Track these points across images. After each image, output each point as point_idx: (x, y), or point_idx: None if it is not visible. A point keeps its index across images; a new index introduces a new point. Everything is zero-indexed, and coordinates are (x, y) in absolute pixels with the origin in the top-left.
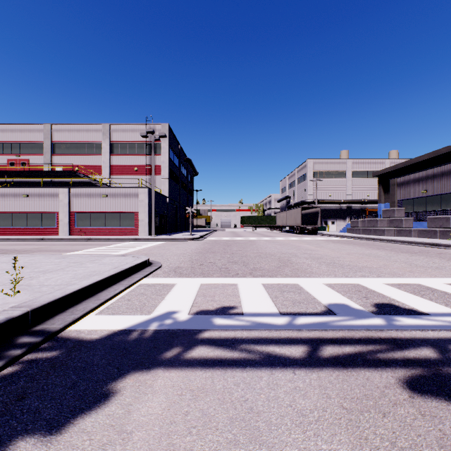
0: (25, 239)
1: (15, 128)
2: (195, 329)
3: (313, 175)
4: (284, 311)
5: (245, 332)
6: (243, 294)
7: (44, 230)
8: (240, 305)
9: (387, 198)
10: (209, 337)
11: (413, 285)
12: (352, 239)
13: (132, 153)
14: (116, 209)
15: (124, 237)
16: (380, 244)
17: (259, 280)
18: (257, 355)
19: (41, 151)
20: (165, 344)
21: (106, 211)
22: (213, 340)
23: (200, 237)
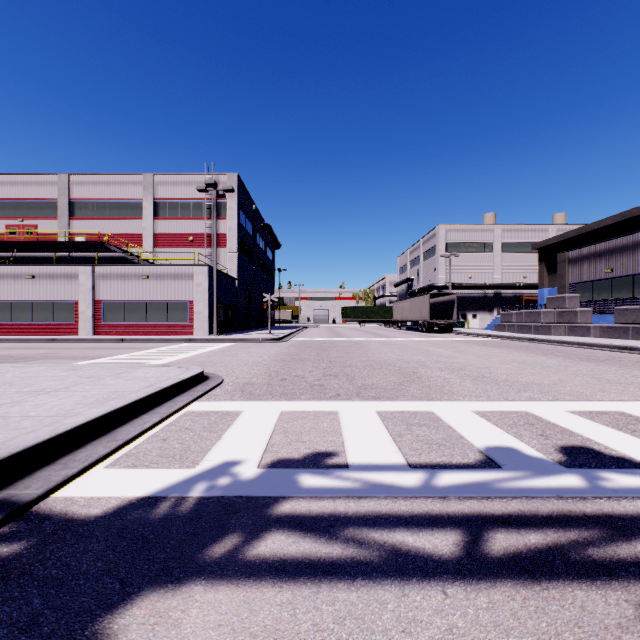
0: (29, 340)
1: (17, 180)
2: (268, 496)
3: (445, 247)
4: (415, 460)
5: (352, 503)
6: (347, 430)
7: (57, 326)
8: (343, 450)
9: (552, 281)
10: (291, 513)
11: (613, 413)
12: (504, 341)
13: (185, 216)
14: (162, 297)
15: (172, 338)
16: (546, 348)
17: (372, 405)
18: (375, 551)
19: (54, 212)
20: (214, 528)
21: (147, 300)
22: (297, 519)
23: (283, 336)
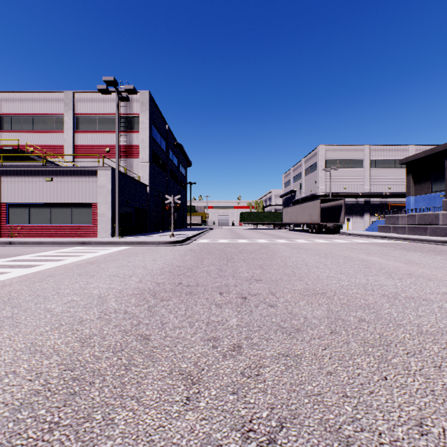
0: None
1: None
2: None
3: (325, 164)
4: None
5: None
6: None
7: None
8: None
9: (418, 189)
10: None
11: None
12: (412, 243)
13: (102, 129)
14: (66, 199)
15: (64, 240)
16: None
17: None
18: None
19: None
20: None
21: (50, 202)
22: None
23: (186, 238)
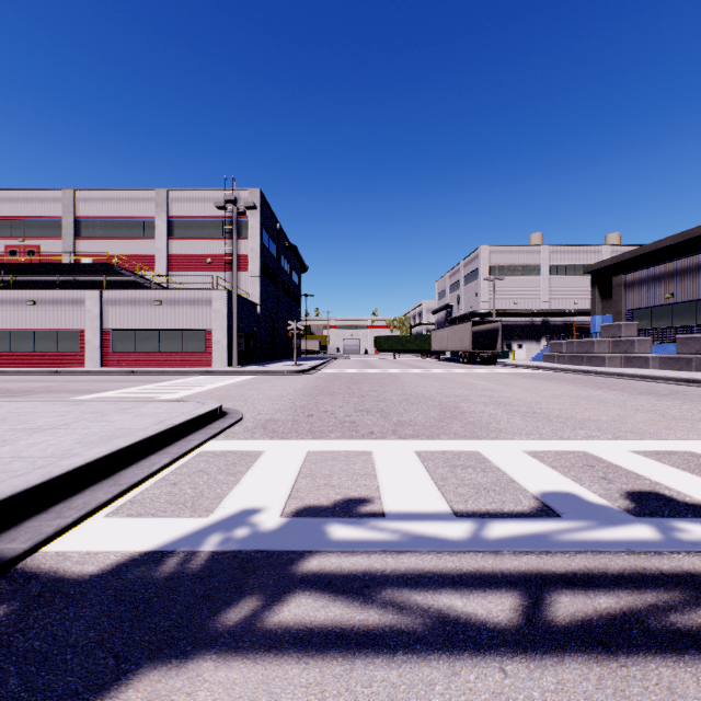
0: (30, 372)
1: (17, 196)
2: (292, 550)
3: (488, 270)
4: (461, 508)
5: (390, 559)
6: (383, 473)
7: (61, 357)
8: (378, 495)
9: (606, 307)
10: (319, 571)
11: (682, 453)
12: (554, 373)
13: (202, 235)
14: (176, 324)
15: (188, 369)
16: (601, 381)
17: (410, 444)
18: (418, 618)
19: (58, 232)
20: (229, 590)
21: (160, 328)
22: (326, 579)
23: (310, 368)
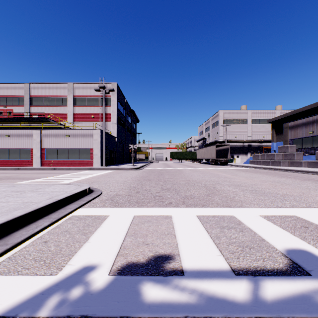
0: (5, 168)
1: (3, 86)
2: (111, 317)
3: (223, 121)
4: (236, 265)
5: None
6: (179, 233)
7: (21, 161)
8: (178, 253)
9: (278, 138)
10: None
11: None
12: (256, 169)
13: (89, 104)
14: (76, 146)
15: (81, 167)
16: (281, 173)
17: (193, 210)
18: None
19: (22, 103)
20: None
21: (68, 148)
22: None
23: (140, 167)
